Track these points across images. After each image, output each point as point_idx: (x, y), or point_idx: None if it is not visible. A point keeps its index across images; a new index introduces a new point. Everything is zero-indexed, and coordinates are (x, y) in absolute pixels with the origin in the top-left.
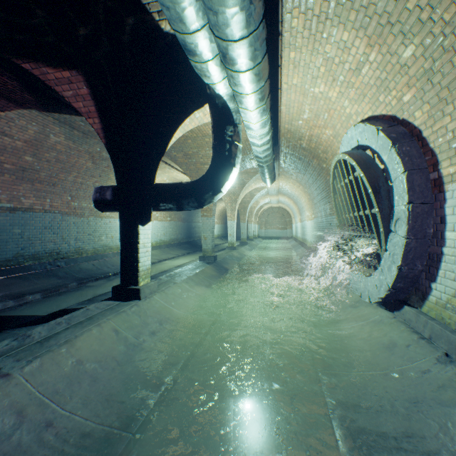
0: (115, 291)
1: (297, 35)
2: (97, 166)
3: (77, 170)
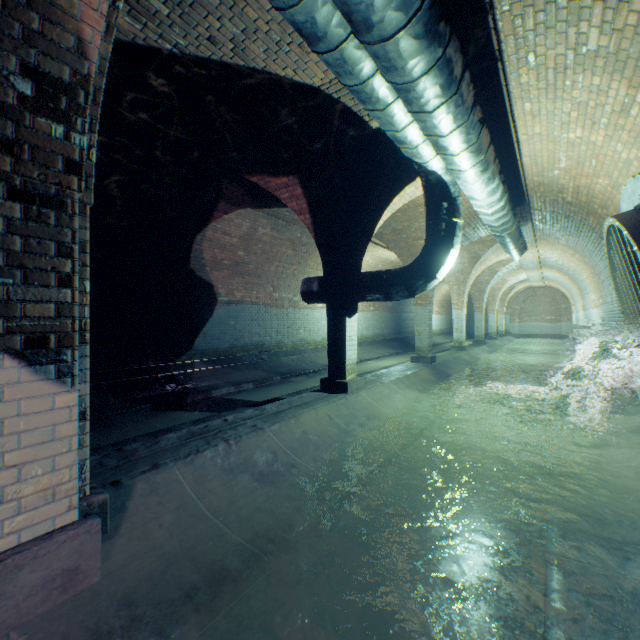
0: (322, 383)
1: (530, 89)
2: (296, 253)
3: (278, 259)
